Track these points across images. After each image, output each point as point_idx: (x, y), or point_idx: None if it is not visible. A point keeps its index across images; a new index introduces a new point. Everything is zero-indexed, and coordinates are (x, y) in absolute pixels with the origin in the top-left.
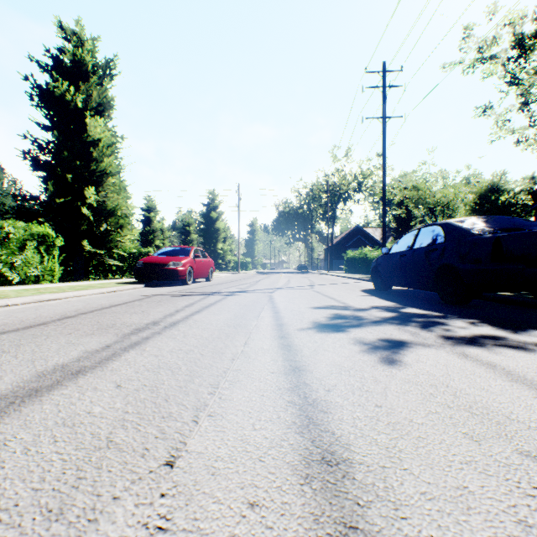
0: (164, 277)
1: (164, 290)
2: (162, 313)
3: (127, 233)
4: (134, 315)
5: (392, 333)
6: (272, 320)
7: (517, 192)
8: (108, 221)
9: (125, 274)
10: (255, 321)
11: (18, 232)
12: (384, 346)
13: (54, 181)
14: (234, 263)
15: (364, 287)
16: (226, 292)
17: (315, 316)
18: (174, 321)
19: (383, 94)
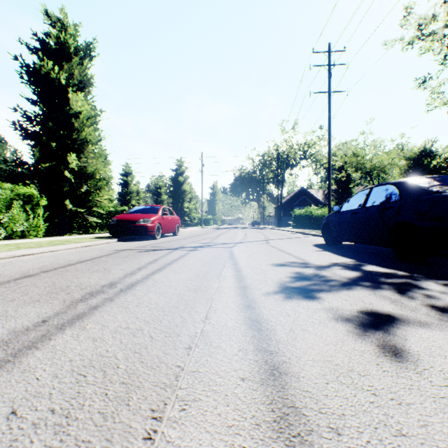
0: (135, 232)
1: (133, 245)
2: (123, 271)
3: (104, 194)
4: (94, 274)
5: (370, 301)
6: (234, 280)
7: (446, 157)
8: (88, 184)
9: (104, 229)
10: (217, 283)
11: (4, 193)
12: (374, 324)
13: (41, 149)
14: (198, 220)
15: (314, 242)
16: (189, 247)
17: (278, 276)
18: (133, 282)
19: (328, 71)
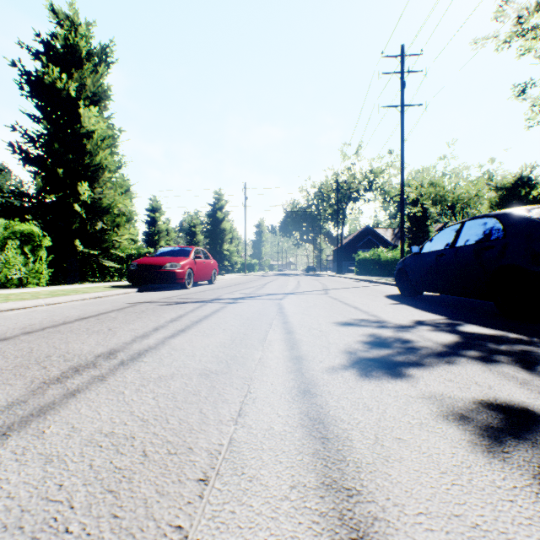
0: (159, 280)
1: (156, 296)
2: (133, 333)
3: (124, 233)
4: (92, 337)
5: (488, 382)
6: (284, 347)
7: None
8: (103, 220)
9: (124, 276)
10: (259, 351)
11: None
12: (509, 428)
13: (46, 176)
14: (241, 265)
15: (386, 292)
16: (227, 298)
17: (345, 340)
18: (141, 350)
19: (402, 80)
